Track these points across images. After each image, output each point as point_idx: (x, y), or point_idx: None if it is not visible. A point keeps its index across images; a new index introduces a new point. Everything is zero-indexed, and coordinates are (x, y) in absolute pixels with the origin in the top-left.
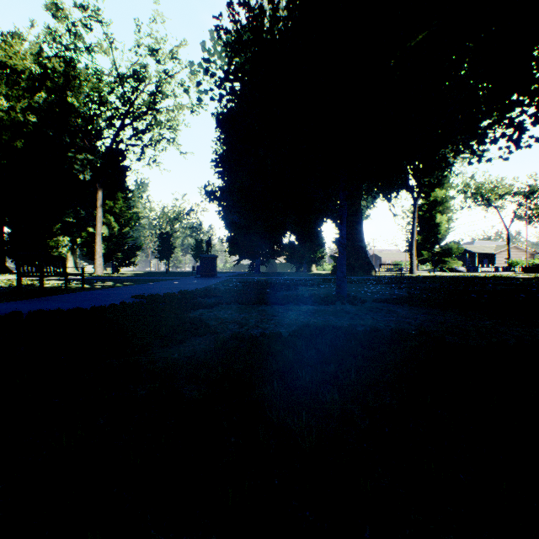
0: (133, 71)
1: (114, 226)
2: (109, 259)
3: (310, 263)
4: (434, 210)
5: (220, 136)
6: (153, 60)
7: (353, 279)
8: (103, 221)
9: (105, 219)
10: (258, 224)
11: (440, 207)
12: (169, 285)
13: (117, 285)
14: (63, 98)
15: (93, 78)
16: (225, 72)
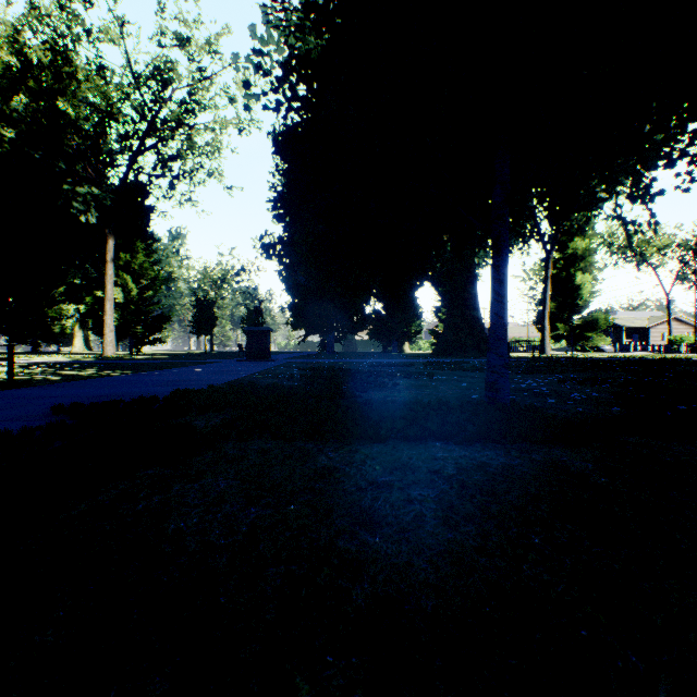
0: (154, 68)
1: (132, 289)
2: (124, 335)
3: (402, 339)
4: (572, 268)
5: (279, 165)
6: (184, 55)
7: (471, 363)
8: (116, 281)
9: (120, 279)
10: (332, 286)
11: (582, 263)
12: (179, 376)
13: (92, 376)
14: (53, 104)
15: (100, 80)
16: (283, 65)
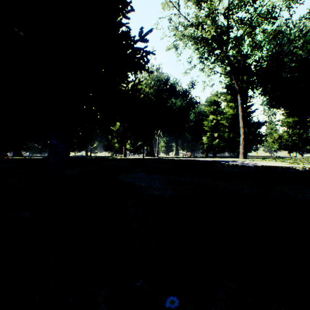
0: None
1: None
2: None
3: None
4: None
5: None
6: None
7: None
8: None
9: None
10: None
11: None
12: None
13: None
14: None
15: None
16: None
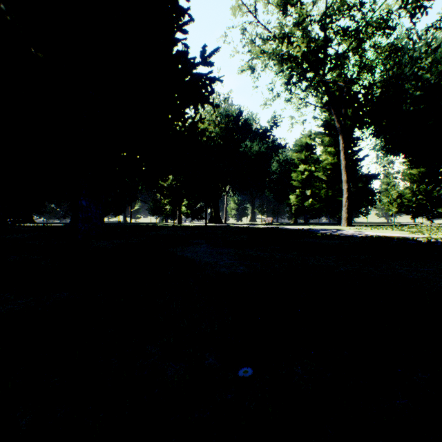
0: None
1: None
2: None
3: None
4: None
5: None
6: None
7: None
8: None
9: None
10: None
11: None
12: None
13: None
14: None
15: None
16: None
